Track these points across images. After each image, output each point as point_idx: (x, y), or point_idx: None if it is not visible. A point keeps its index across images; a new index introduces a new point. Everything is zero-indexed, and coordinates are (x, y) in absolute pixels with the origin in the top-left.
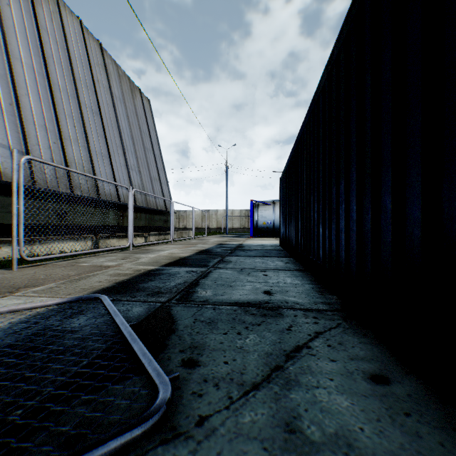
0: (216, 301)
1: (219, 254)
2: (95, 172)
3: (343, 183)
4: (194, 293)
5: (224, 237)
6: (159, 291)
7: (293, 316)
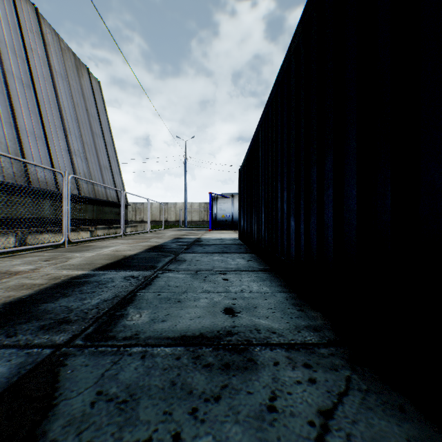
0: (150, 336)
1: (172, 251)
2: (25, 155)
3: (331, 160)
4: (120, 318)
5: (182, 230)
6: (65, 318)
7: (273, 365)
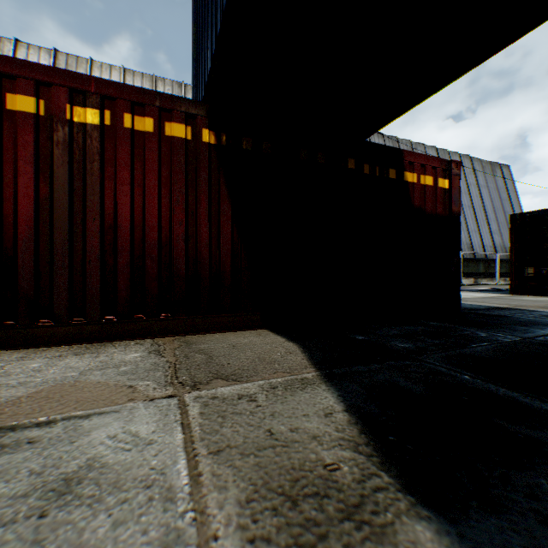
0: None
1: None
2: (471, 243)
3: None
4: None
5: None
6: None
7: None
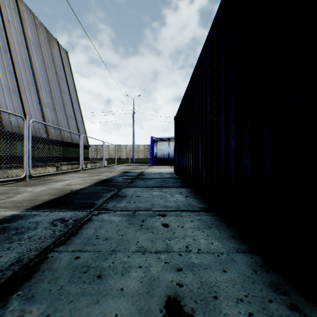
0: None
1: (117, 185)
2: None
3: None
4: None
5: (130, 166)
6: None
7: None
